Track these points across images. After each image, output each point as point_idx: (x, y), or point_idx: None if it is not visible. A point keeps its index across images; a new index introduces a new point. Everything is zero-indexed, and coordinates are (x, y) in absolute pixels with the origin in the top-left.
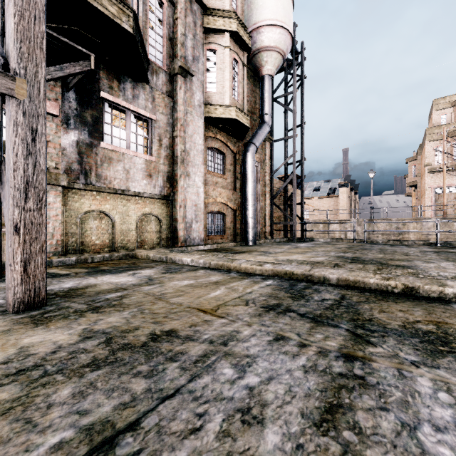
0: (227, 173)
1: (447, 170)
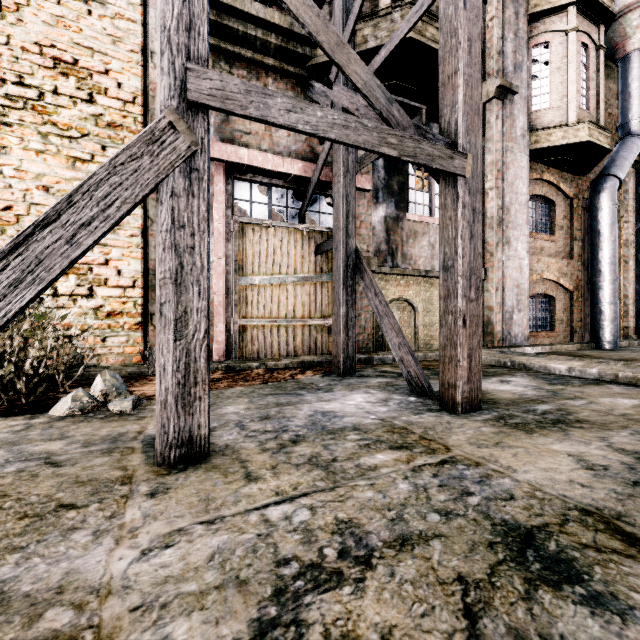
0: (558, 232)
1: None
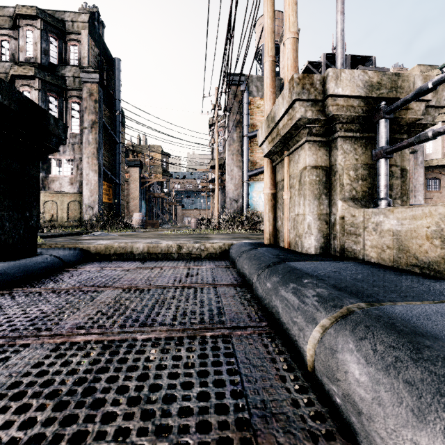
0: (442, 189)
1: None
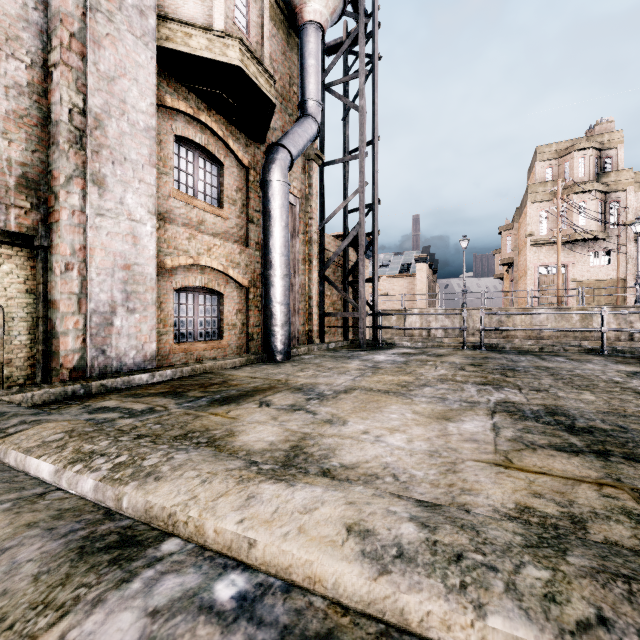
0: (228, 206)
1: (554, 243)
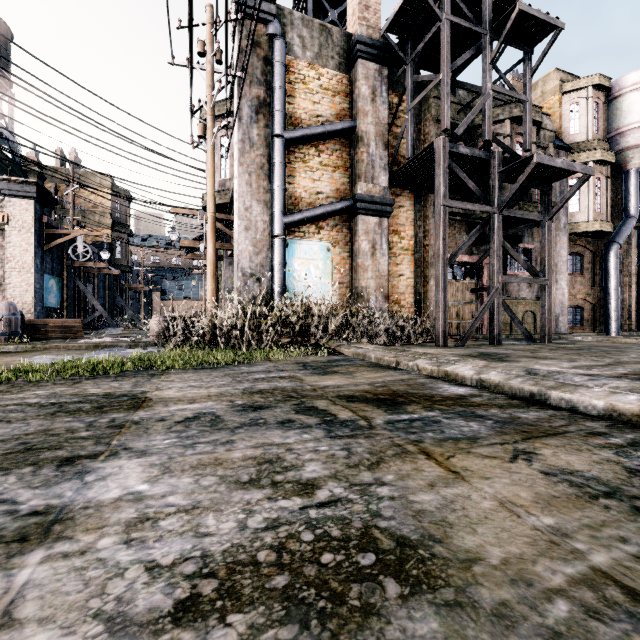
0: (585, 271)
1: None
